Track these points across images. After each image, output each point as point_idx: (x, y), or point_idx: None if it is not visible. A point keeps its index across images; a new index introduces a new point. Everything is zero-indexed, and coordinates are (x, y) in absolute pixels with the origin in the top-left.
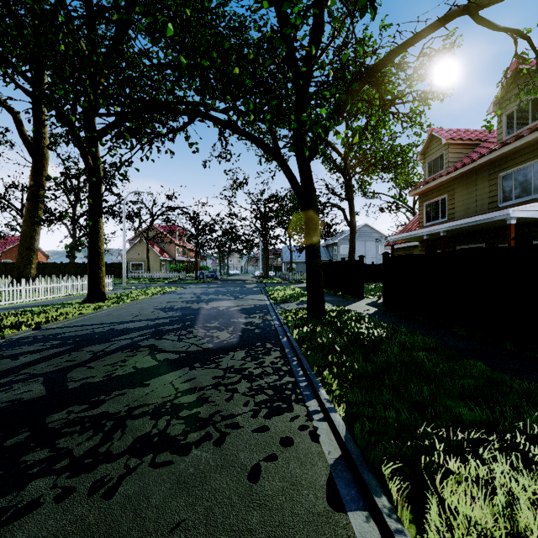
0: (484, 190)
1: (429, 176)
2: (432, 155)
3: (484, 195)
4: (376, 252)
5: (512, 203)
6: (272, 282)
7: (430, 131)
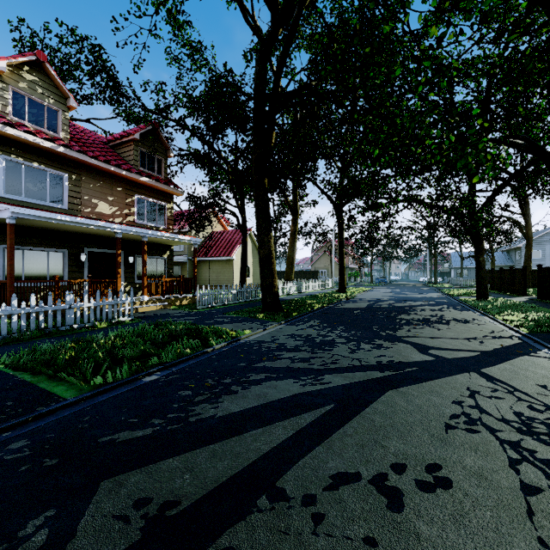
0: None
1: None
2: None
3: None
4: None
5: None
6: (443, 287)
7: None
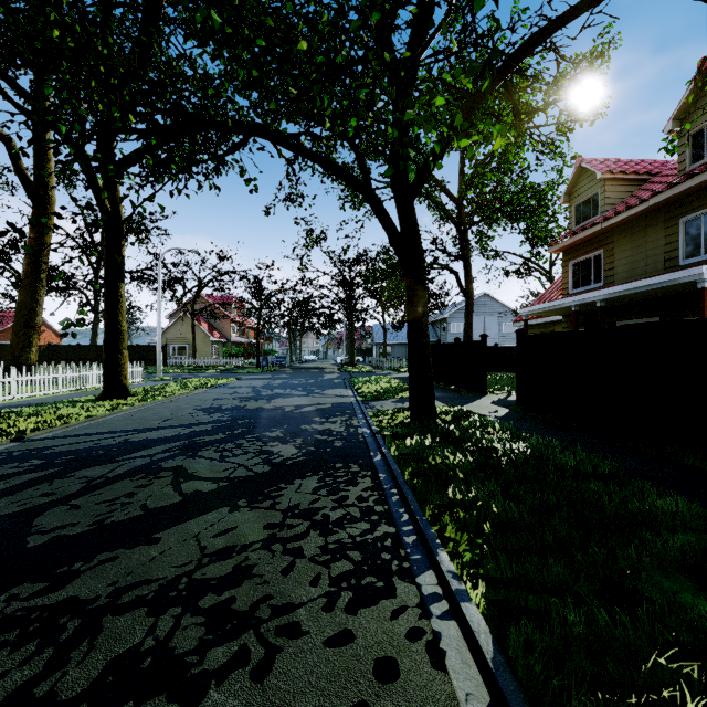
0: (658, 242)
1: (578, 224)
2: (581, 195)
3: (658, 249)
4: (498, 331)
5: (700, 260)
6: (360, 372)
7: (579, 162)
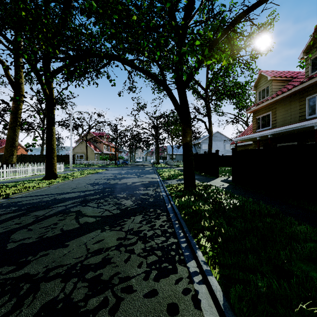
0: (296, 108)
1: (259, 100)
2: (261, 87)
3: (296, 111)
4: (223, 148)
5: (315, 116)
6: (161, 166)
7: (260, 72)
